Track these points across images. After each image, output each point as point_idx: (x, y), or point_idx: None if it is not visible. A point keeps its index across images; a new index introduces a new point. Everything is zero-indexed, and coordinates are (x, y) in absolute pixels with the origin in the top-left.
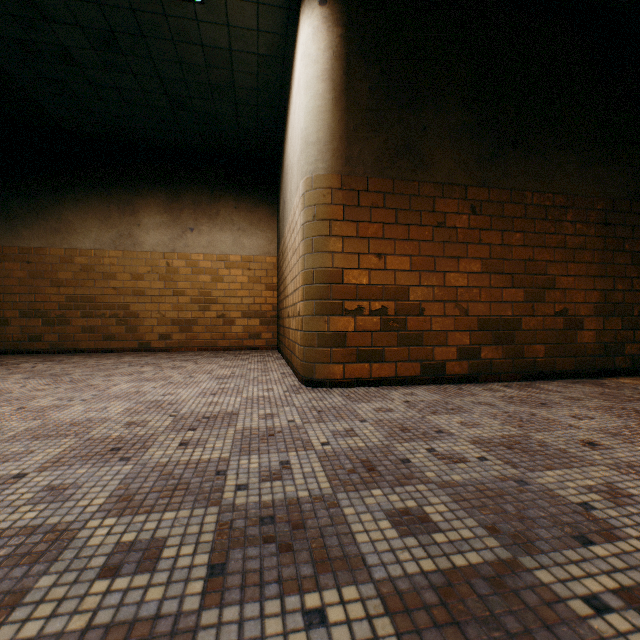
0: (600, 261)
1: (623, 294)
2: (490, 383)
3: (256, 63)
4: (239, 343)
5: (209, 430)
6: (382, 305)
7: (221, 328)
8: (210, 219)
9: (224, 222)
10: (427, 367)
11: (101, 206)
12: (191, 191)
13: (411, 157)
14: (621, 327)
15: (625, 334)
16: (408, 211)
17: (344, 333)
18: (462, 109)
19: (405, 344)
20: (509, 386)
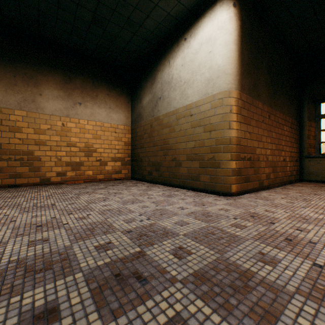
0: (290, 141)
1: (293, 153)
2: (274, 188)
3: (164, 17)
4: (110, 176)
5: (277, 222)
6: (250, 156)
7: (99, 167)
8: (92, 99)
9: (101, 102)
10: (259, 183)
11: (7, 74)
12: (79, 78)
13: (256, 90)
14: (293, 165)
15: (293, 167)
16: (255, 114)
17: (241, 169)
18: (266, 74)
19: (255, 173)
20: (283, 189)
